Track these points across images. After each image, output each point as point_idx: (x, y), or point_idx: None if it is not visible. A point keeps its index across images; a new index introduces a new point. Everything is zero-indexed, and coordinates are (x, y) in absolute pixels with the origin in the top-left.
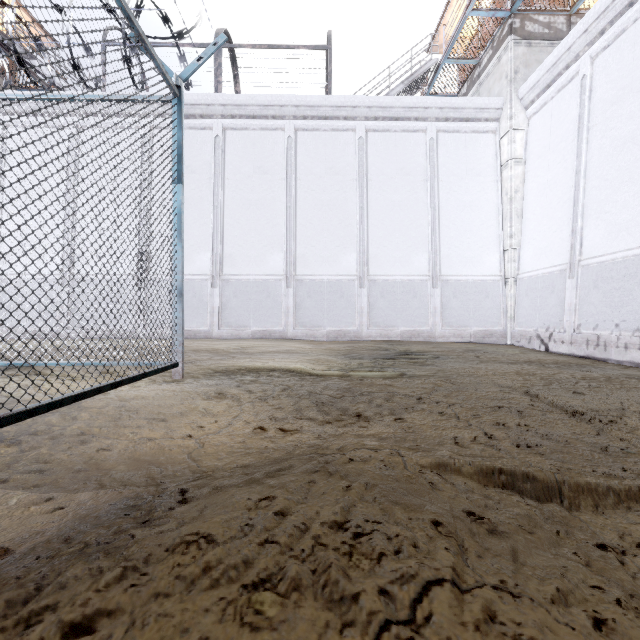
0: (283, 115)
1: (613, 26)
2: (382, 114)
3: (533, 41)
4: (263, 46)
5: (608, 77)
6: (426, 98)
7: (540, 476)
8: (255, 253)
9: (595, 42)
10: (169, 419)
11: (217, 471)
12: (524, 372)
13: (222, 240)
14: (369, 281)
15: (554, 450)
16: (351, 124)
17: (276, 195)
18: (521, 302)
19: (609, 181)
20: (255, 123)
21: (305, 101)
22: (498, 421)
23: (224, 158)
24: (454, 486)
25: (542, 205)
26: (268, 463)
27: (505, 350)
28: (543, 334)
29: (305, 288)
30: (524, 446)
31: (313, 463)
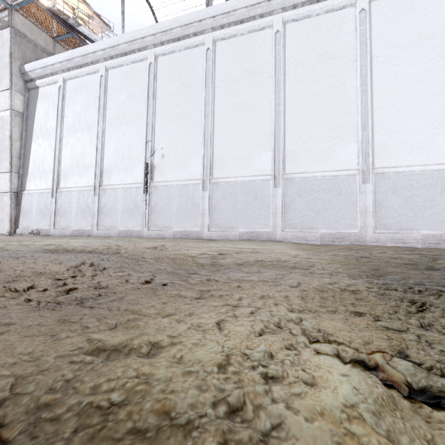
0: (271, 10)
1: None
2: None
3: None
4: None
5: None
6: None
7: None
8: (242, 155)
9: None
10: None
11: None
12: None
13: (212, 146)
14: (375, 175)
15: None
16: None
17: (264, 94)
18: None
19: None
20: (243, 27)
21: None
22: None
23: (214, 68)
24: None
25: None
26: None
27: None
28: None
29: (295, 187)
30: None
31: None
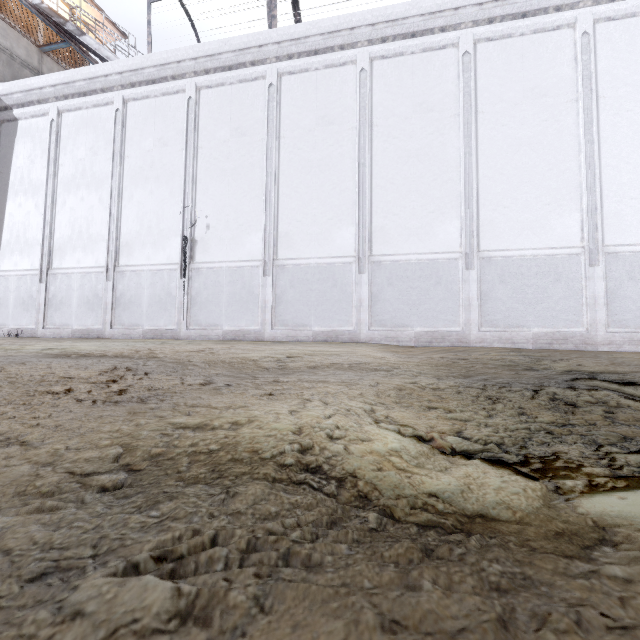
0: (354, 42)
1: None
2: (500, 11)
3: None
4: None
5: None
6: None
7: None
8: (317, 229)
9: None
10: None
11: None
12: None
13: (276, 215)
14: (480, 259)
15: None
16: (451, 36)
17: (345, 150)
18: None
19: None
20: (317, 60)
21: (384, 15)
22: None
23: (279, 112)
24: None
25: None
26: None
27: None
28: None
29: (384, 273)
30: None
31: None
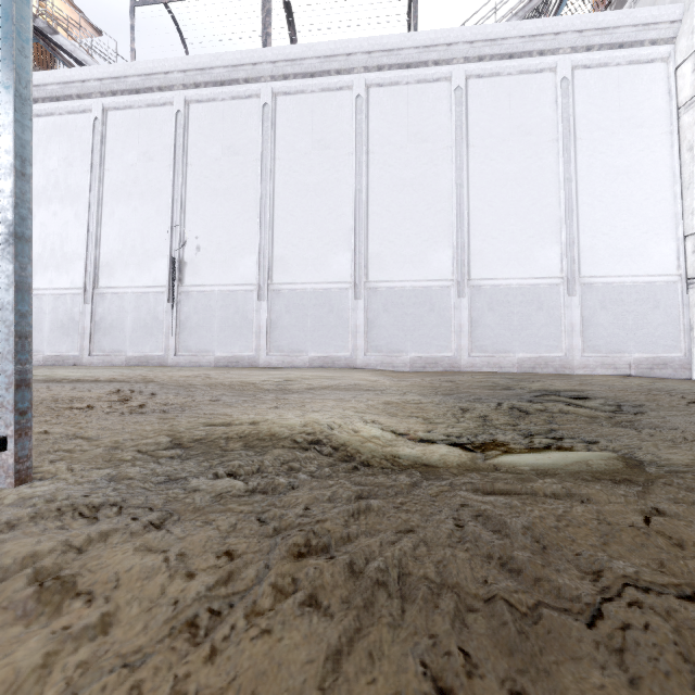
0: (350, 68)
1: None
2: (490, 51)
3: None
4: None
5: None
6: (557, 19)
7: None
8: (313, 254)
9: None
10: None
11: None
12: None
13: (271, 239)
14: (471, 287)
15: None
16: (444, 70)
17: (341, 176)
18: None
19: None
20: (314, 83)
21: (380, 44)
22: None
23: (274, 132)
24: None
25: None
26: None
27: None
28: None
29: (380, 299)
30: None
31: None
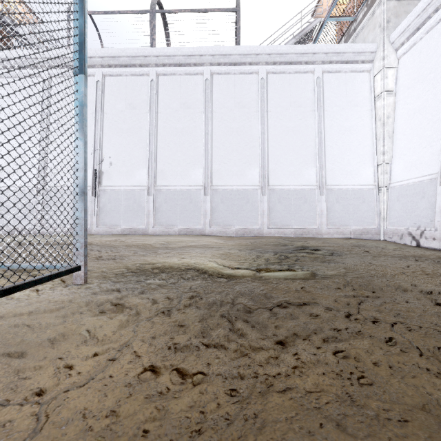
0: (202, 63)
1: None
2: (279, 59)
3: None
4: (187, 10)
5: None
6: (314, 45)
7: None
8: (181, 169)
9: None
10: (30, 353)
11: None
12: (430, 271)
13: (156, 159)
14: (269, 190)
15: None
16: (255, 68)
17: (197, 124)
18: (393, 206)
19: None
20: (181, 69)
21: (219, 51)
22: None
23: (157, 97)
24: None
25: (412, 127)
26: None
27: (384, 245)
28: (414, 232)
29: (219, 196)
30: None
31: None
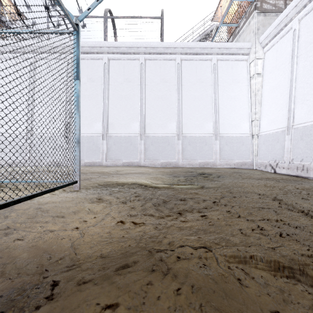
0: (139, 52)
1: (311, 2)
2: (189, 51)
3: (267, 13)
4: (128, 17)
5: (308, 29)
6: (212, 43)
7: (311, 267)
8: (124, 122)
9: (301, 11)
10: (66, 216)
11: (86, 260)
12: (268, 185)
13: (108, 116)
14: (182, 136)
15: (305, 239)
16: (173, 56)
17: (135, 93)
18: (261, 147)
19: (309, 84)
20: (124, 56)
21: (150, 45)
22: (263, 217)
23: (109, 74)
24: (255, 280)
25: (272, 97)
26: (120, 257)
27: (253, 172)
28: (273, 164)
29: (150, 140)
30: (285, 236)
31: (151, 261)
